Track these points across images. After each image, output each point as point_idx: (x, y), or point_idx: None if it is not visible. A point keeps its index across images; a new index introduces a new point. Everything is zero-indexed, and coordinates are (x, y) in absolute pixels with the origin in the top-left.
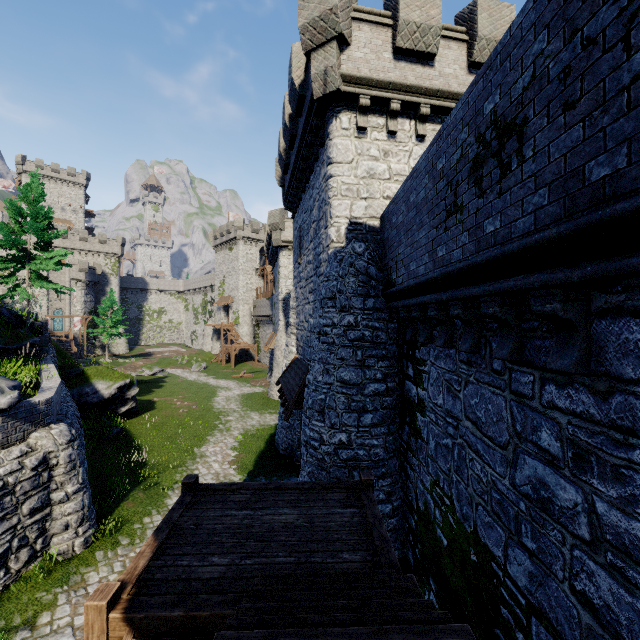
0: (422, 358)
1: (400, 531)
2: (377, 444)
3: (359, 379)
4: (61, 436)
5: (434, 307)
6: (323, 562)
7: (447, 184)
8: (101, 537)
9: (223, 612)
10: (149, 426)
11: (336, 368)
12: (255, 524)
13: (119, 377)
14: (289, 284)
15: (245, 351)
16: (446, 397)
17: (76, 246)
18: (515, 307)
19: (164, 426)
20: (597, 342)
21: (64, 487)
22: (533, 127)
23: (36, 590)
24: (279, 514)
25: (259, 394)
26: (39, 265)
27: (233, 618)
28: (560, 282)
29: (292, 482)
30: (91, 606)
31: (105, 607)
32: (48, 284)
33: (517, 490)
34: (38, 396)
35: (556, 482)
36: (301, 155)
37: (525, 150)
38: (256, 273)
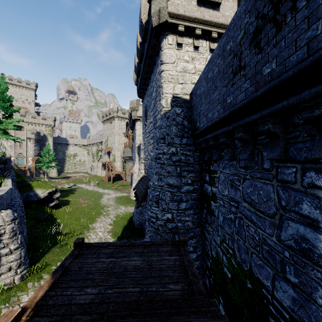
0: (214, 169)
1: (201, 268)
2: (188, 220)
3: (178, 183)
4: (7, 217)
5: (223, 136)
6: (157, 291)
7: (234, 56)
8: (32, 274)
9: None
10: (65, 213)
11: (165, 177)
12: (116, 267)
13: (49, 187)
14: (141, 139)
15: (118, 175)
16: (230, 190)
17: (30, 121)
18: (282, 124)
19: (73, 213)
20: None
21: (8, 246)
22: None
23: None
24: (131, 260)
25: (125, 196)
26: (4, 126)
27: None
28: None
29: (139, 241)
30: None
31: None
32: (9, 136)
33: (282, 244)
34: None
35: (315, 237)
36: (146, 64)
37: (298, 3)
38: (124, 135)
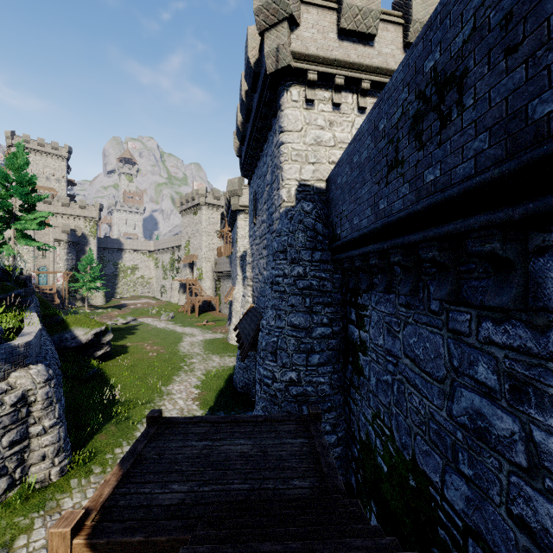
0: (364, 304)
1: (344, 459)
2: (323, 381)
3: (307, 323)
4: (39, 375)
5: (376, 256)
6: (275, 488)
7: (388, 142)
8: (76, 466)
9: (181, 537)
10: (122, 368)
11: (287, 314)
12: (213, 454)
13: (95, 324)
14: (246, 243)
15: (208, 302)
16: (386, 338)
17: (59, 211)
18: (453, 251)
19: (135, 368)
20: (534, 279)
21: (41, 421)
22: (473, 76)
23: (14, 515)
24: (235, 444)
25: (220, 340)
26: (23, 225)
27: (186, 547)
28: (500, 221)
29: (247, 415)
30: (55, 533)
31: (69, 534)
32: (31, 242)
33: (454, 421)
34: (18, 339)
35: (493, 413)
36: (256, 126)
37: (465, 99)
38: (217, 235)
